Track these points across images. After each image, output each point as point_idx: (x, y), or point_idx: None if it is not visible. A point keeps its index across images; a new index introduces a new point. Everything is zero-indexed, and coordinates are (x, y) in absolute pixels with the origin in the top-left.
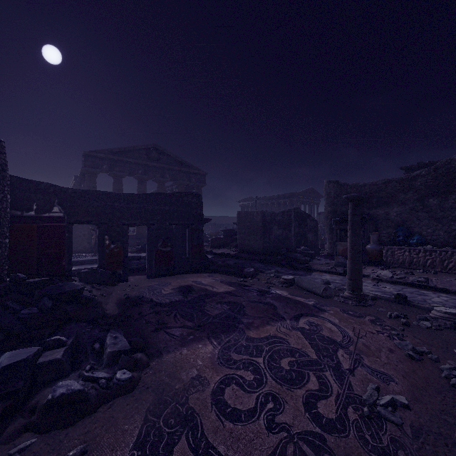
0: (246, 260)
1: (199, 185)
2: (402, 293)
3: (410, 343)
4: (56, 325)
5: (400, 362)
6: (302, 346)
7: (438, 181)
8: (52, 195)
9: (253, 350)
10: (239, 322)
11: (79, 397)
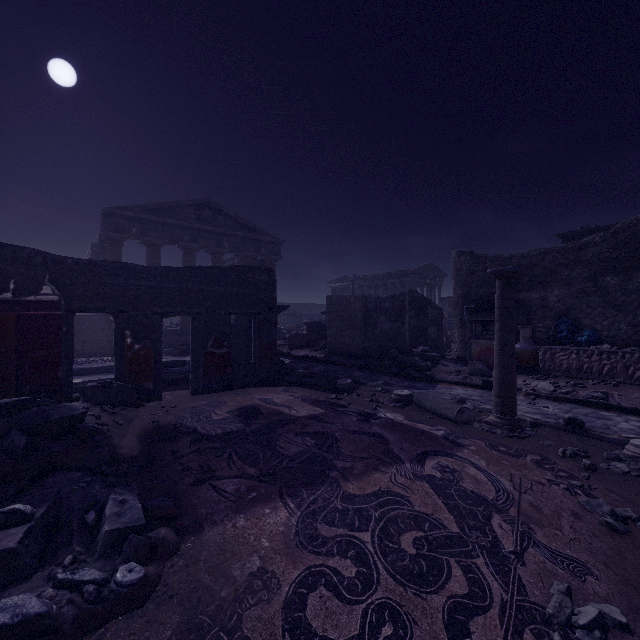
0: (339, 366)
1: (272, 258)
2: (572, 415)
3: (604, 501)
4: (31, 478)
5: (594, 536)
6: (433, 509)
7: (619, 251)
8: (40, 268)
9: (354, 517)
10: (330, 467)
11: (37, 628)
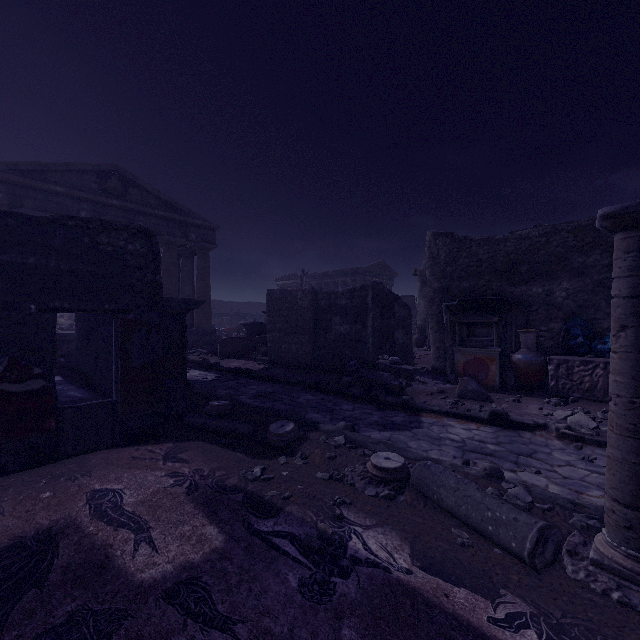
0: (281, 384)
1: (205, 246)
2: None
3: None
4: None
5: None
6: None
7: None
8: None
9: None
10: None
11: None
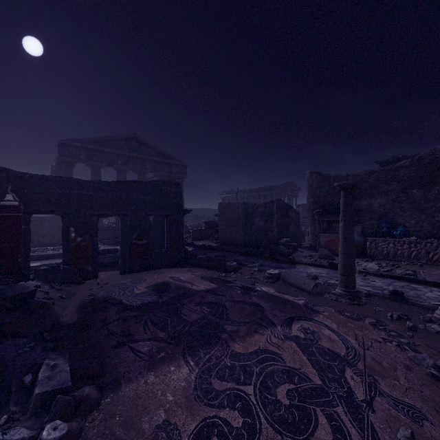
0: (227, 252)
1: (181, 177)
2: (392, 287)
3: (427, 356)
4: None
5: (424, 385)
6: (300, 365)
7: (422, 172)
8: (4, 181)
9: (240, 373)
10: (221, 330)
11: None
